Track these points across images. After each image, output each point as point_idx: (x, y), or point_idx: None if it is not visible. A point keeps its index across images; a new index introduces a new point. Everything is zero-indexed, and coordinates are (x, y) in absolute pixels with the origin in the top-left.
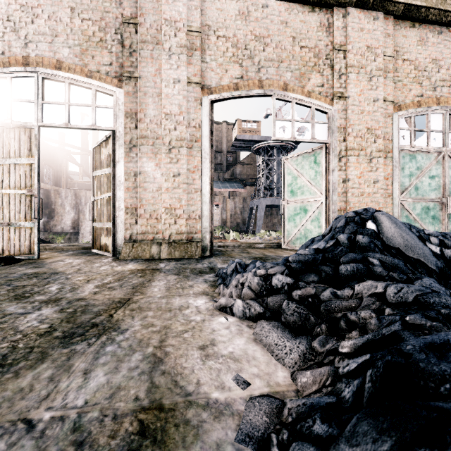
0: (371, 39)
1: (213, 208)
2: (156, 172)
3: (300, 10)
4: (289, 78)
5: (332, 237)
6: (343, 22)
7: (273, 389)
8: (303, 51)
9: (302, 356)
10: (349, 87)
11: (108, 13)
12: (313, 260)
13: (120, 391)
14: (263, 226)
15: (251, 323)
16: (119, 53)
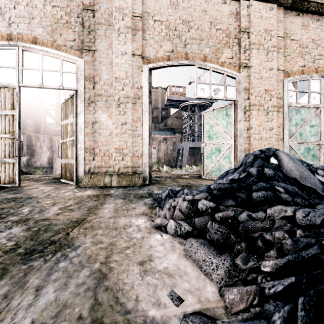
0: (268, 24)
1: (151, 148)
2: (108, 121)
3: (216, 2)
4: (208, 52)
5: (244, 169)
6: (247, 11)
7: (203, 305)
8: (218, 32)
9: (227, 273)
10: (251, 59)
11: (72, 1)
12: (230, 188)
13: (65, 309)
14: (187, 162)
15: (182, 239)
16: (80, 32)
